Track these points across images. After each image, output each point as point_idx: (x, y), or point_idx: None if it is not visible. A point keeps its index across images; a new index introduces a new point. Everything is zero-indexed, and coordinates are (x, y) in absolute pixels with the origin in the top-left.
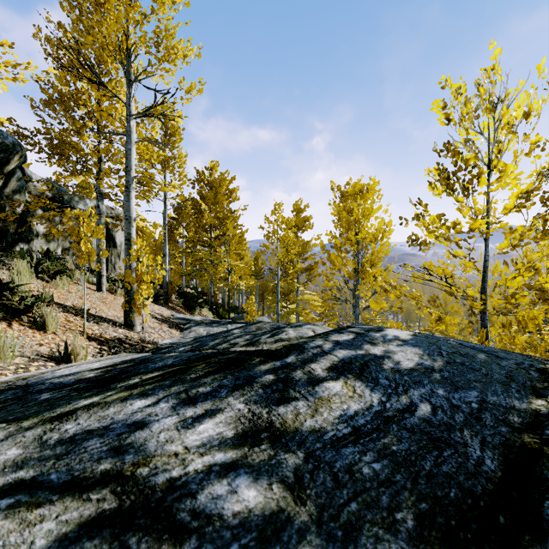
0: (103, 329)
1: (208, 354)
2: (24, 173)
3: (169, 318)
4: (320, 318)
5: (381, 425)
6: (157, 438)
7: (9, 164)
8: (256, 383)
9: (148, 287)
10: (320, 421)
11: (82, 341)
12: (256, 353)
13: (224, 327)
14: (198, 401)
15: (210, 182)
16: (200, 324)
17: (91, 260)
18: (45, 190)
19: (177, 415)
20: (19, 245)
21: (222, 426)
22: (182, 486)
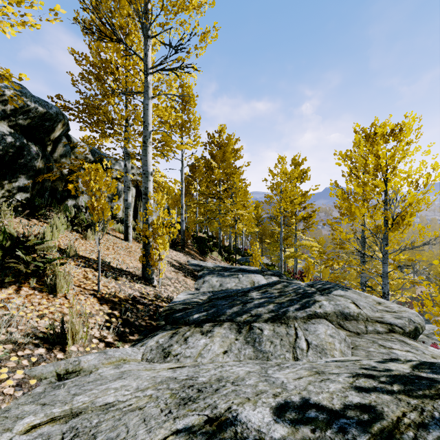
0: (119, 286)
1: None
2: (70, 141)
3: (185, 265)
4: (325, 266)
5: None
6: None
7: (54, 131)
8: None
9: (163, 242)
10: None
11: (93, 305)
12: None
13: (235, 277)
14: None
15: (219, 142)
16: (212, 272)
17: (105, 216)
18: (82, 152)
19: None
20: (68, 201)
21: None
22: None
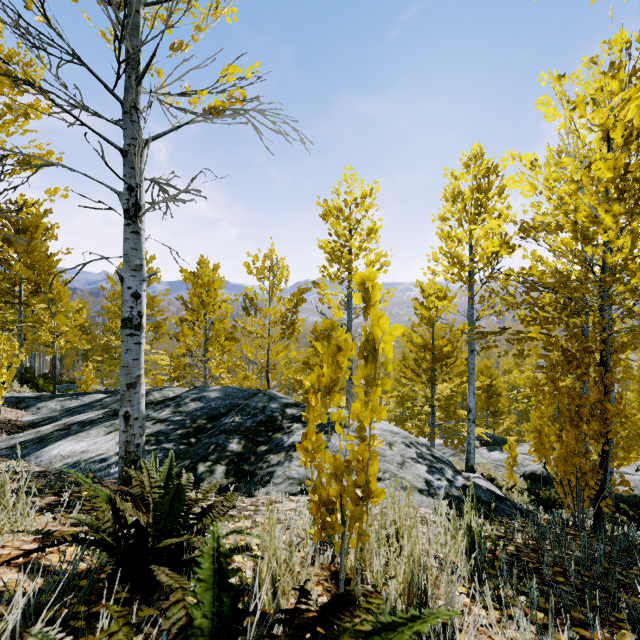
0: None
1: (146, 403)
2: None
3: None
4: (172, 380)
5: (202, 408)
6: (155, 415)
7: None
8: (171, 405)
9: (11, 372)
10: (189, 409)
11: None
12: (166, 400)
13: (76, 399)
14: (159, 410)
15: (21, 223)
16: (42, 400)
17: None
18: None
19: (156, 412)
20: None
21: (168, 412)
22: (166, 418)
